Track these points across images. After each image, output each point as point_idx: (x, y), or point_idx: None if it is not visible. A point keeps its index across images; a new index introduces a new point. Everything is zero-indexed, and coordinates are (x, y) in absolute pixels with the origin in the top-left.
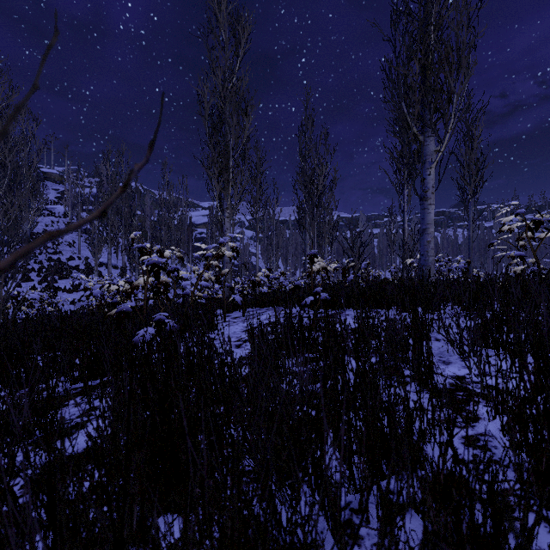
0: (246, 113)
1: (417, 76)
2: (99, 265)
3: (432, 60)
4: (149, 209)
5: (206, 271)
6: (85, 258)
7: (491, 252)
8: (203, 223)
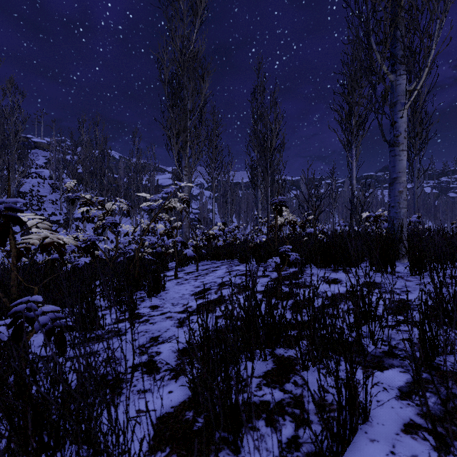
0: (203, 78)
1: (390, 4)
2: (77, 219)
3: None
4: (122, 172)
5: (154, 225)
6: (65, 214)
7: None
8: (169, 184)
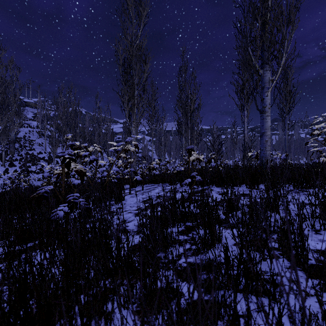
0: (145, 62)
1: (259, 28)
2: (57, 157)
3: (270, 18)
4: (87, 123)
5: (117, 161)
6: (48, 152)
7: (293, 149)
8: (120, 131)
